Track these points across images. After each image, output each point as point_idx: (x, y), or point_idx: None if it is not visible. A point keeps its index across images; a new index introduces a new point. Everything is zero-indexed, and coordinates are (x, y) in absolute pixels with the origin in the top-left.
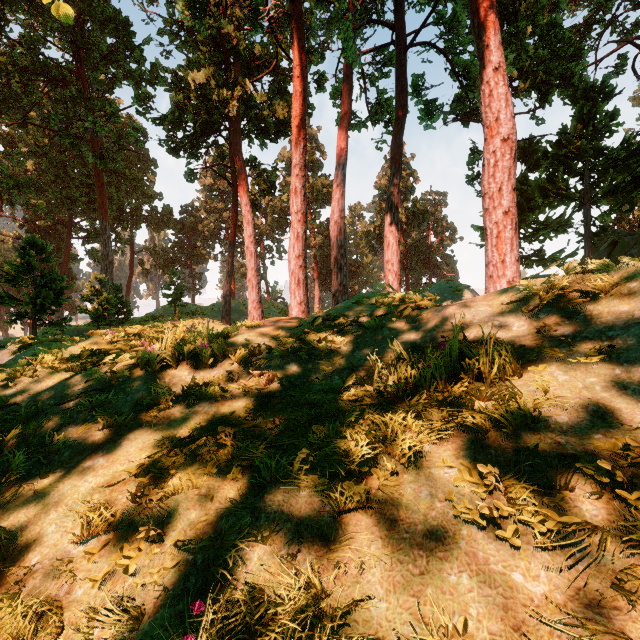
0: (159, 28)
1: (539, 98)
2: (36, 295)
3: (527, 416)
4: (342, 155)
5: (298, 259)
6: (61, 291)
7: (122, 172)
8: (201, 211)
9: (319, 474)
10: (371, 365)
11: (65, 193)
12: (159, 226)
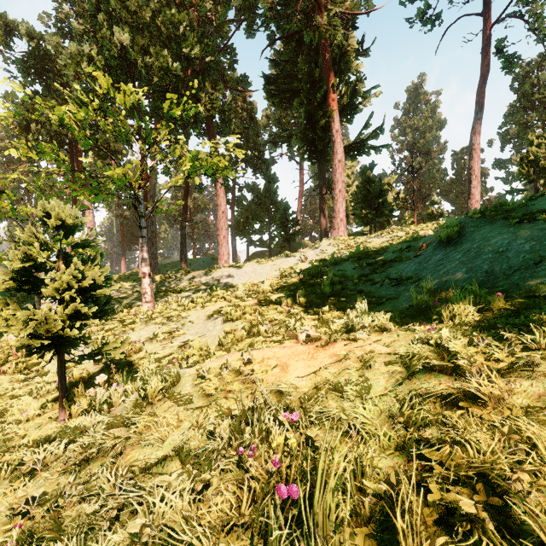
0: (5, 56)
1: (253, 172)
2: None
3: (199, 287)
4: (154, 178)
5: None
6: None
7: None
8: None
9: (174, 294)
10: (179, 284)
11: None
12: None
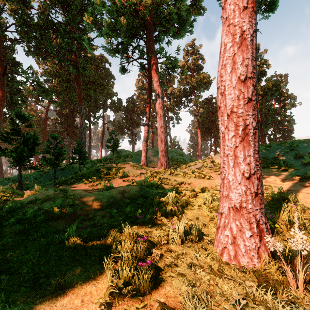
0: None
1: None
2: (16, 150)
3: None
4: None
5: (244, 85)
6: (33, 146)
7: (96, 82)
8: (136, 100)
9: None
10: None
11: (69, 95)
12: (116, 110)
